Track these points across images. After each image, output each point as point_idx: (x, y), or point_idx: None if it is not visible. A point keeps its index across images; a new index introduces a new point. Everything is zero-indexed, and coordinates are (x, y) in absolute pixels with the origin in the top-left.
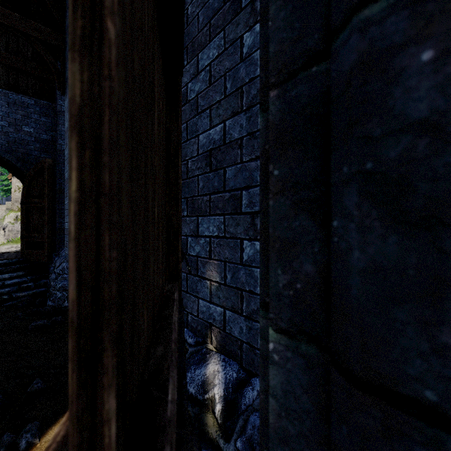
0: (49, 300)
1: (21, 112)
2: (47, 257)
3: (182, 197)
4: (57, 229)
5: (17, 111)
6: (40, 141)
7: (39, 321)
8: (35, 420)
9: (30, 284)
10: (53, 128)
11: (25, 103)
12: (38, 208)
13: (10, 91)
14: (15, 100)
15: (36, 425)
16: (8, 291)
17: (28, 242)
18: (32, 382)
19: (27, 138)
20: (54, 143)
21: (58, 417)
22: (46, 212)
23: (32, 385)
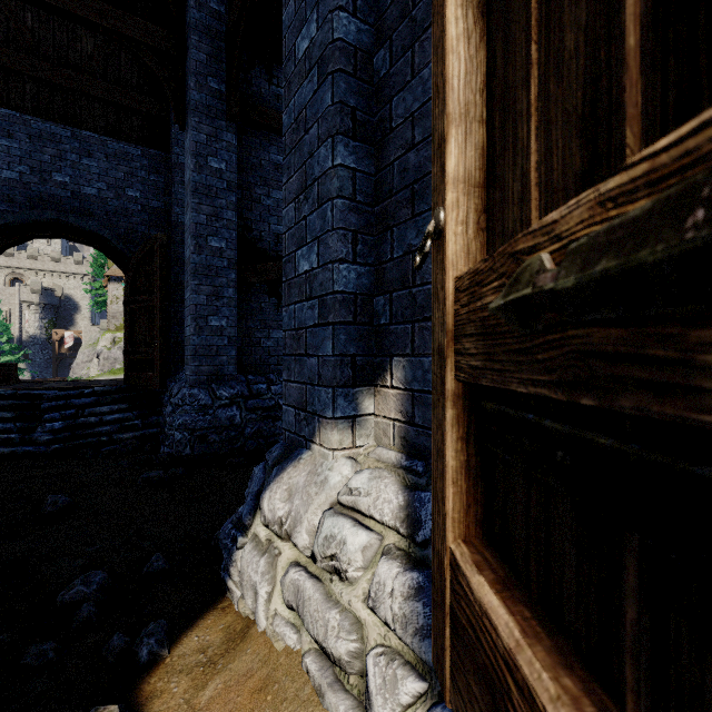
0: (164, 445)
1: (124, 168)
2: (159, 383)
3: (426, 209)
4: (172, 343)
5: (119, 167)
6: (149, 210)
7: (153, 472)
8: (159, 618)
9: (137, 422)
10: (166, 191)
11: (128, 154)
12: (146, 309)
13: (109, 138)
14: (116, 150)
15: (163, 627)
16: (108, 430)
17: (133, 360)
18: (148, 558)
19: (131, 206)
20: (168, 213)
21: (194, 617)
22: (157, 314)
23: (149, 562)
